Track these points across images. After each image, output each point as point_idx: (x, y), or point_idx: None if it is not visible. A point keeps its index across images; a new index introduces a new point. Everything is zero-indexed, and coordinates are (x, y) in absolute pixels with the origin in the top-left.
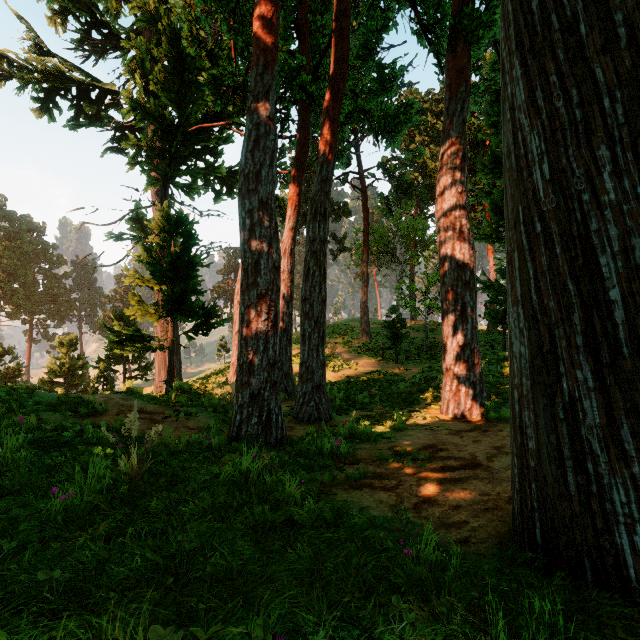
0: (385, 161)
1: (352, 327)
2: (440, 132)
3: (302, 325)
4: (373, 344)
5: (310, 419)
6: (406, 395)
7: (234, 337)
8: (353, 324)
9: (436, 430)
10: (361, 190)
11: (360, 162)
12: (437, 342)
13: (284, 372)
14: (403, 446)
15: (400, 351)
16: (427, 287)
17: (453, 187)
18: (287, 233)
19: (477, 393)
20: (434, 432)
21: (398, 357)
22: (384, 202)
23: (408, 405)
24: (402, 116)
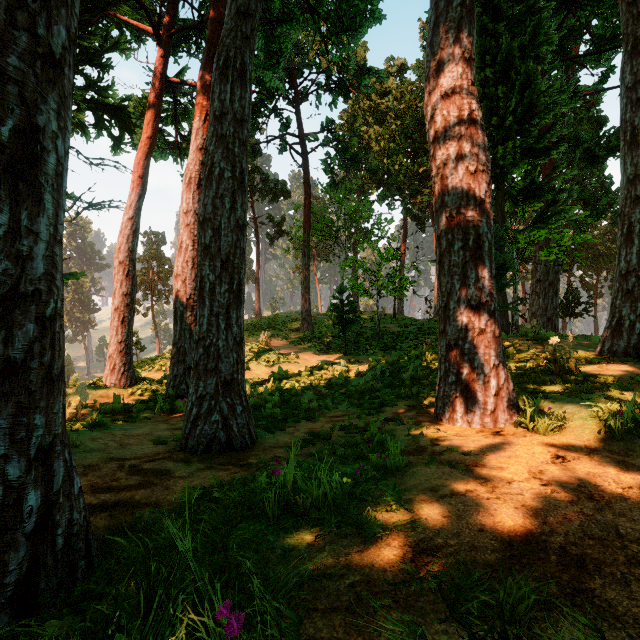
0: (330, 123)
1: (291, 318)
2: (384, 114)
3: (198, 270)
4: (316, 334)
5: (210, 448)
6: (369, 393)
7: (112, 316)
8: (292, 315)
9: (470, 464)
10: (302, 156)
11: (301, 123)
12: (388, 331)
13: (187, 365)
14: (450, 549)
15: (348, 341)
16: (379, 265)
17: (457, 49)
18: (193, 155)
19: (502, 384)
20: (474, 472)
21: (346, 348)
22: (328, 171)
23: (378, 408)
24: (362, 3)
